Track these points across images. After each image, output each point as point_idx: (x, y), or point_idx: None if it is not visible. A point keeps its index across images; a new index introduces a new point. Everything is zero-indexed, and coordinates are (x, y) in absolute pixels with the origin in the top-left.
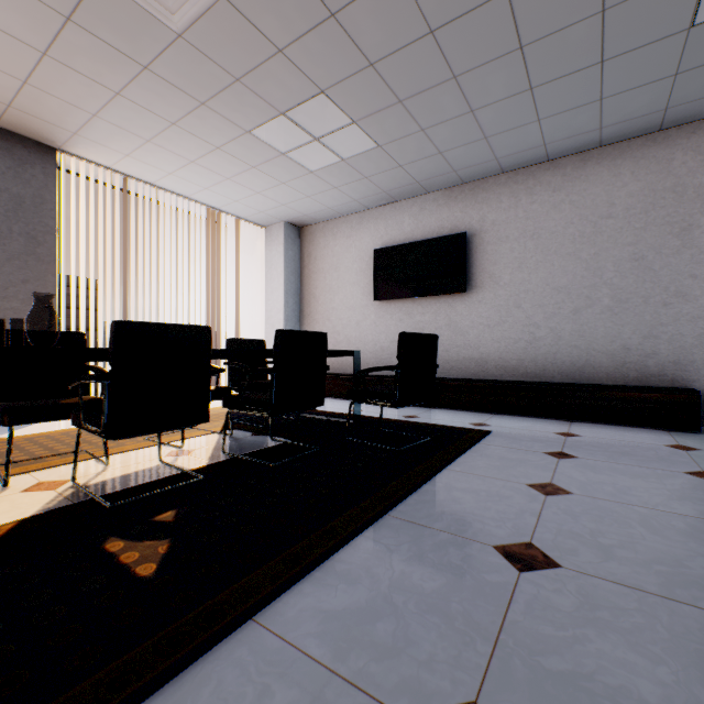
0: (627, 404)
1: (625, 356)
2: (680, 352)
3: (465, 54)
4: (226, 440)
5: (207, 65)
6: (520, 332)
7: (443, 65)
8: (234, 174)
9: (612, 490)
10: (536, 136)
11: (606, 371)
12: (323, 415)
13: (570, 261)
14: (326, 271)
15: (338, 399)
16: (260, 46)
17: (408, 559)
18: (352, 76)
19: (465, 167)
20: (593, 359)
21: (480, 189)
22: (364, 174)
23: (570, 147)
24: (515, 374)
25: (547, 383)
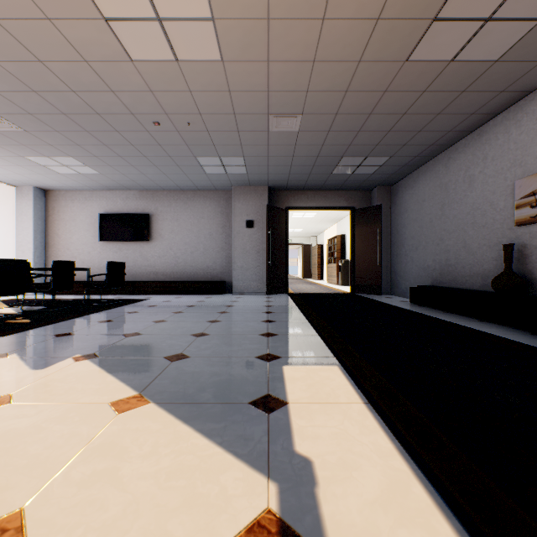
0: (203, 287)
1: (208, 270)
2: (223, 268)
3: (136, 163)
4: (17, 308)
5: (8, 139)
6: (172, 260)
7: (128, 163)
8: (3, 165)
9: (170, 305)
10: (173, 184)
11: (202, 276)
12: (69, 299)
13: (190, 232)
14: (67, 220)
15: (76, 295)
16: (41, 142)
17: (103, 315)
18: (87, 156)
19: (147, 186)
20: (198, 271)
21: (156, 195)
22: (93, 179)
23: (189, 189)
24: (170, 278)
25: (181, 281)
